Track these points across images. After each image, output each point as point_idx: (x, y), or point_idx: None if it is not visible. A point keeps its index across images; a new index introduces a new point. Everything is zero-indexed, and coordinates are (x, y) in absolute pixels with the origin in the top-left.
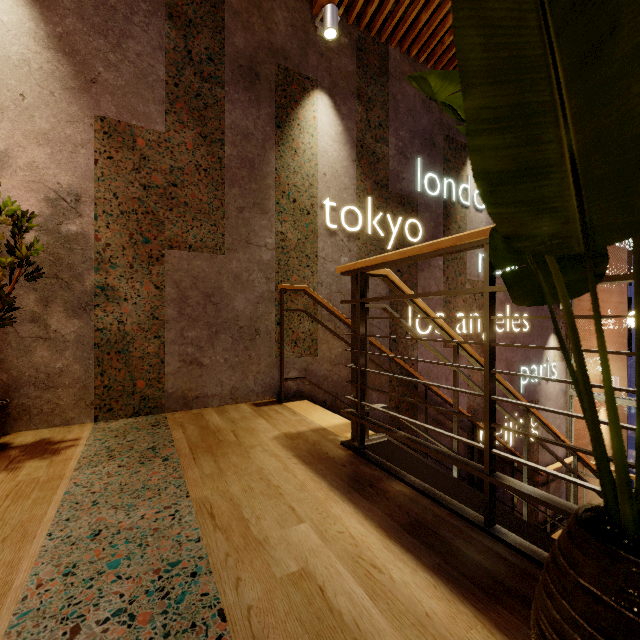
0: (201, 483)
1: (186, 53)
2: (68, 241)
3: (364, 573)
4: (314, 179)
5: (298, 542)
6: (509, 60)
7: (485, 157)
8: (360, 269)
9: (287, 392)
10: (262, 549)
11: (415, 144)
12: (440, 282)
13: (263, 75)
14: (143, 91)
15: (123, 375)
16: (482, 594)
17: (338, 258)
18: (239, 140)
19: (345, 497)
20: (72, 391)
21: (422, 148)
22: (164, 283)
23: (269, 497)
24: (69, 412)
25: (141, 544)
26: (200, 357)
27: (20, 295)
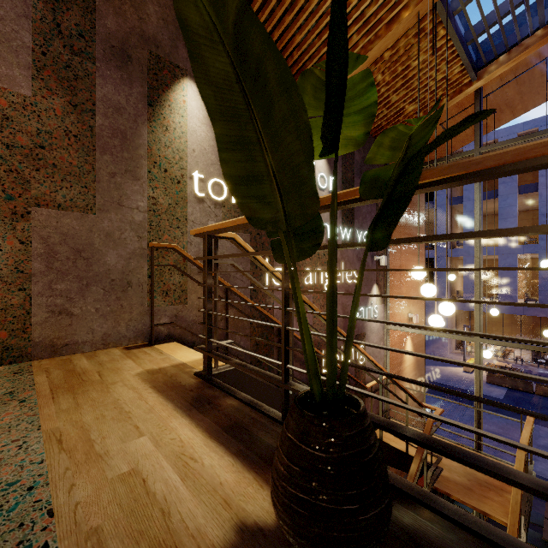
0: (55, 417)
1: (55, 25)
2: None
3: (183, 464)
4: (184, 153)
5: (134, 451)
6: (230, 108)
7: (229, 166)
8: (207, 232)
9: (158, 336)
10: (101, 460)
11: None
12: None
13: (135, 58)
14: (6, 54)
15: None
16: (265, 464)
17: (206, 222)
18: (111, 112)
19: (185, 413)
20: None
21: None
22: (30, 238)
23: (118, 421)
24: None
25: None
26: (70, 307)
27: None
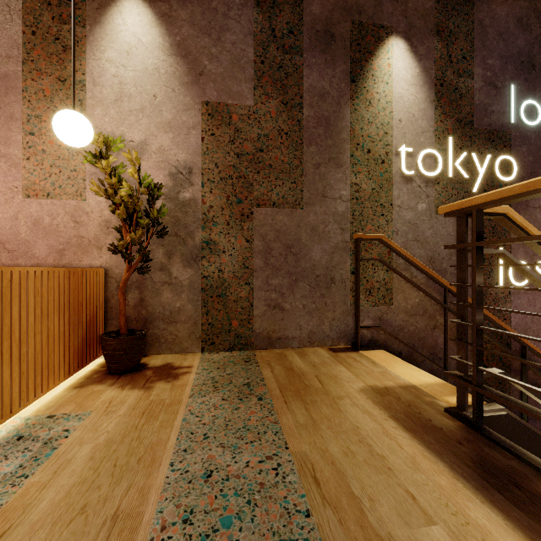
0: (297, 433)
1: (270, 32)
2: (184, 206)
3: None
4: (389, 127)
5: None
6: None
7: None
8: (478, 206)
9: (361, 340)
10: None
11: (507, 70)
12: None
13: (338, 35)
14: (237, 74)
15: (222, 315)
16: None
17: (414, 205)
18: (316, 101)
19: (482, 495)
20: (186, 326)
21: (517, 73)
22: (253, 237)
23: (376, 470)
24: (184, 343)
25: (249, 501)
26: (282, 302)
27: (153, 250)
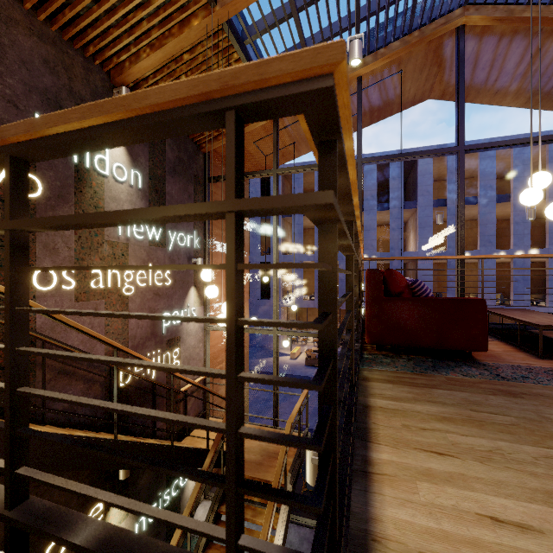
0: None
1: None
2: None
3: None
4: None
5: None
6: None
7: None
8: None
9: None
10: None
11: (33, 99)
12: (70, 240)
13: None
14: None
15: None
16: None
17: None
18: None
19: None
20: None
21: (44, 106)
22: None
23: None
24: None
25: None
26: None
27: None
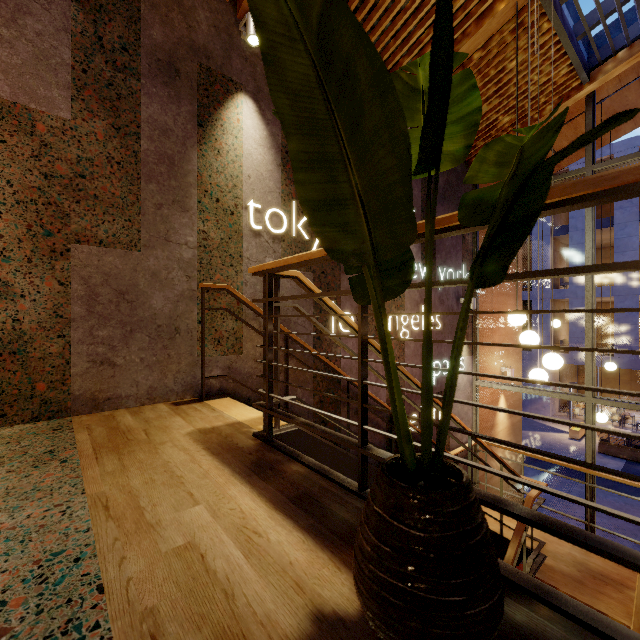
0: (100, 480)
1: (96, 39)
2: None
3: (245, 539)
4: (238, 180)
5: (190, 521)
6: (310, 120)
7: (306, 188)
8: (268, 270)
9: (210, 390)
10: (153, 531)
11: None
12: None
13: (184, 72)
14: (44, 73)
15: (19, 378)
16: (341, 542)
17: (263, 259)
18: (157, 135)
19: (244, 480)
20: None
21: None
22: (70, 279)
23: (170, 486)
24: None
25: (23, 540)
26: (112, 357)
27: None
